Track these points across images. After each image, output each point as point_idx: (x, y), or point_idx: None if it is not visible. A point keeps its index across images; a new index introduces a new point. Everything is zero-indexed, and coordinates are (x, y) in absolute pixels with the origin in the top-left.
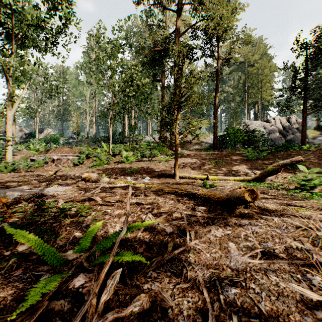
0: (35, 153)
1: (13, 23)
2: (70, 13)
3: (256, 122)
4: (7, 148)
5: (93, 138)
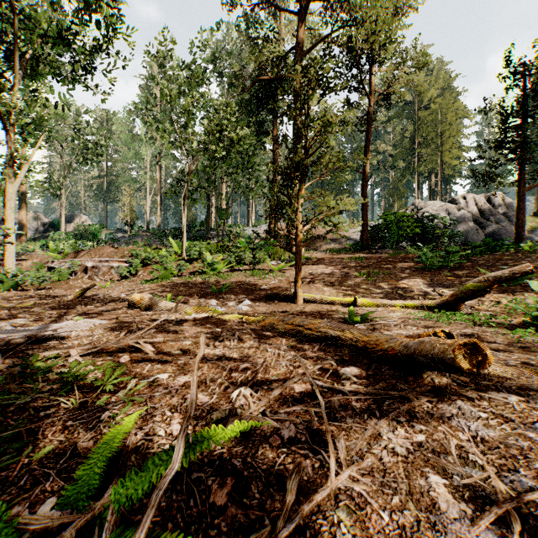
0: (56, 257)
1: (16, 33)
2: (116, 16)
3: (433, 202)
4: (6, 249)
5: (157, 231)
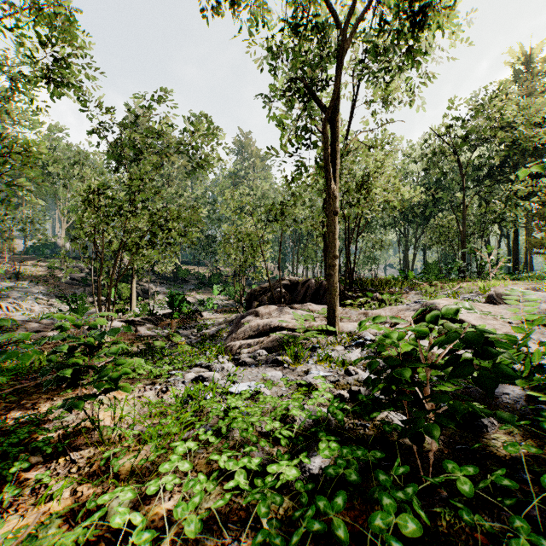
0: None
1: None
2: None
3: None
4: None
5: None
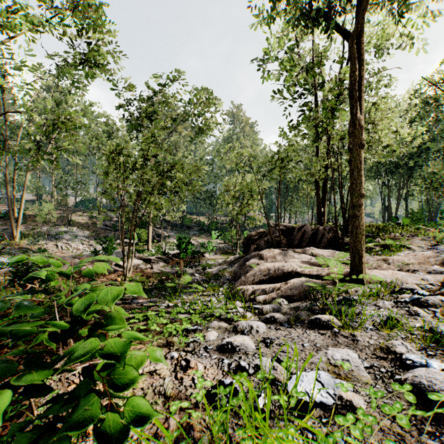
0: None
1: None
2: None
3: None
4: None
5: None
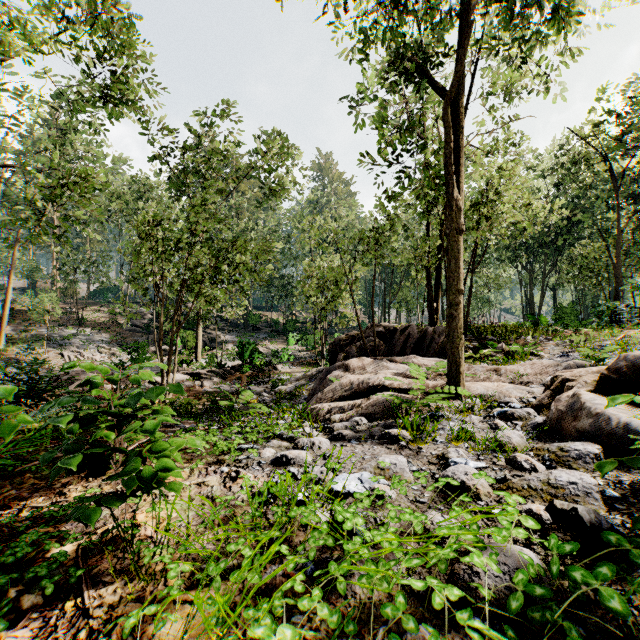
0: None
1: None
2: None
3: None
4: None
5: None
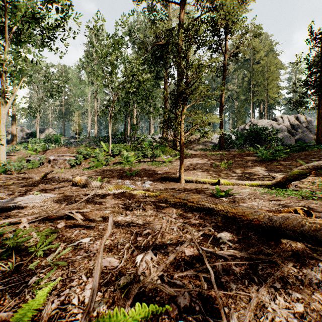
0: (32, 153)
1: (6, 15)
2: (68, 5)
3: (263, 120)
4: (0, 148)
5: (94, 138)
